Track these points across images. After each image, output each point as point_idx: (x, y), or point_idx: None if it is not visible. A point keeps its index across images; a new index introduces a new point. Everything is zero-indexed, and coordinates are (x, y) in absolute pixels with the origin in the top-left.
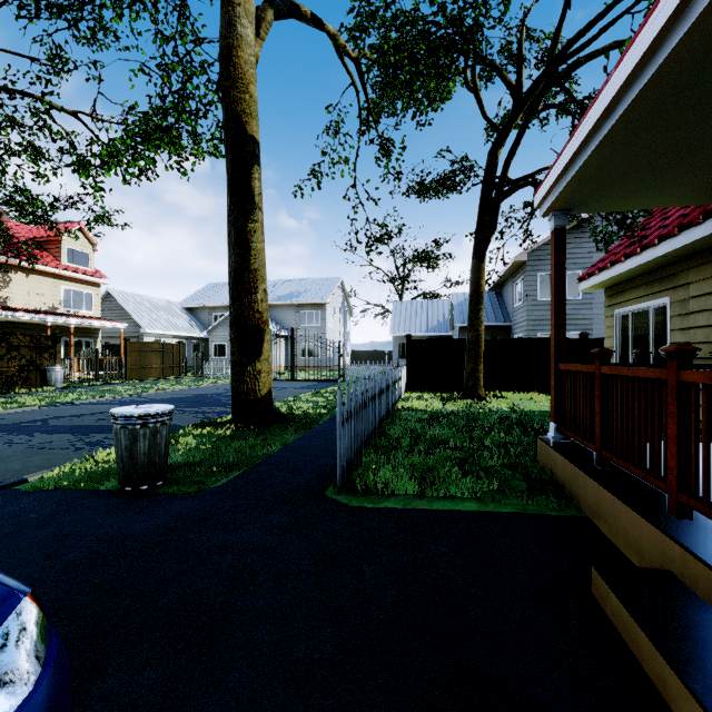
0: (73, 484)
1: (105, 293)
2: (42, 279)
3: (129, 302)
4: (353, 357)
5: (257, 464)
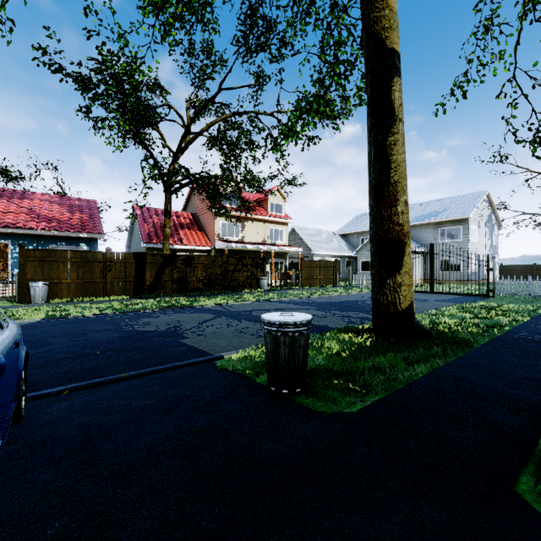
0: (243, 369)
1: (291, 229)
2: (259, 224)
3: (304, 233)
4: (501, 271)
5: (397, 391)
